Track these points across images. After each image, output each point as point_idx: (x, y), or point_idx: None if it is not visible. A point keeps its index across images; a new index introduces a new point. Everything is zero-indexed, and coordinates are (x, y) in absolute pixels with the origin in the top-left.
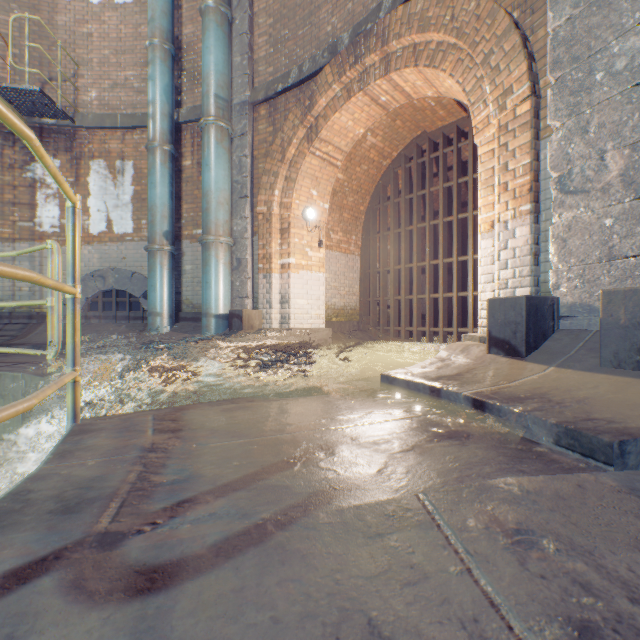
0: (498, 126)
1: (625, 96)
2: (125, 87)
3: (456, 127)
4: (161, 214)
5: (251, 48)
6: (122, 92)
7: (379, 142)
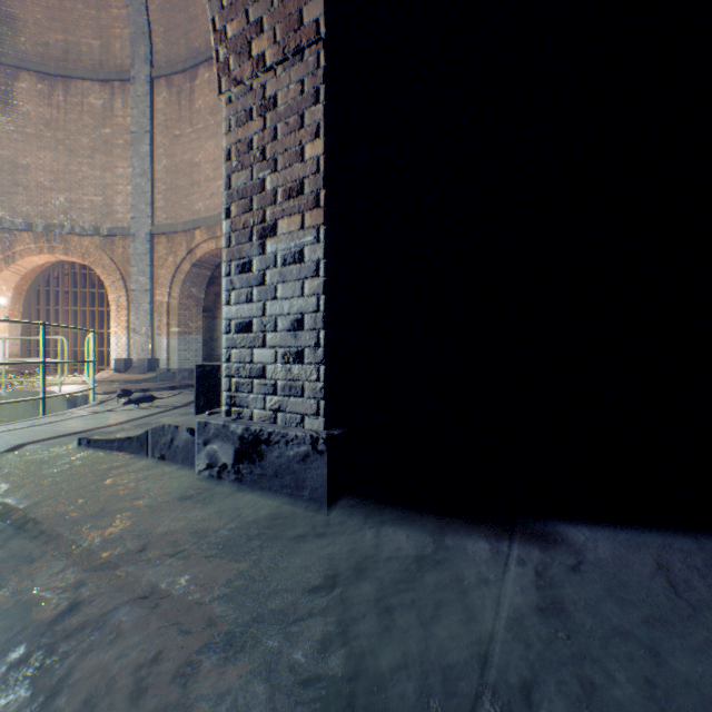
0: (119, 305)
1: (146, 316)
2: None
3: None
4: None
5: None
6: None
7: None
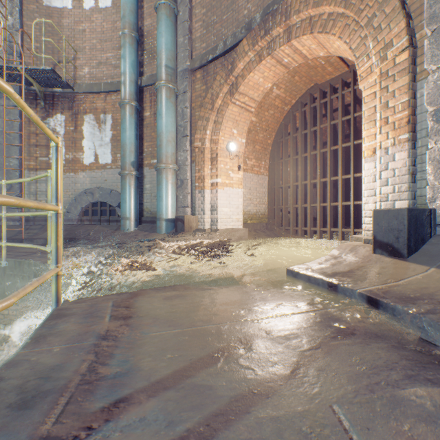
0: (380, 73)
1: None
2: (106, 64)
3: (340, 79)
4: (129, 150)
5: (190, 31)
6: (104, 68)
7: (282, 93)
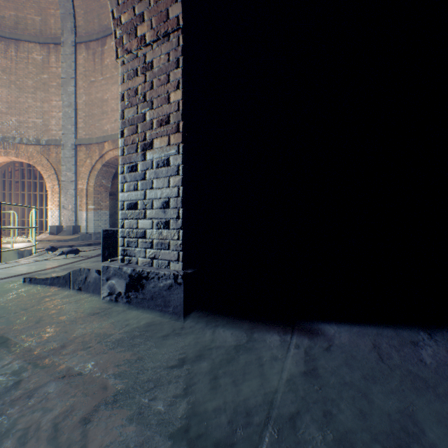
0: (53, 190)
1: (72, 198)
2: None
3: None
4: None
5: None
6: None
7: None
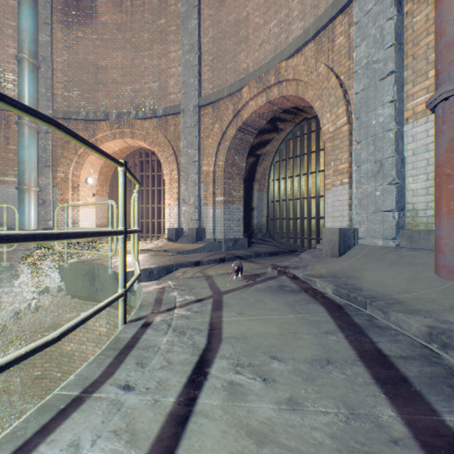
0: (170, 178)
1: (194, 186)
2: None
3: None
4: None
5: (52, 87)
6: None
7: (122, 148)
